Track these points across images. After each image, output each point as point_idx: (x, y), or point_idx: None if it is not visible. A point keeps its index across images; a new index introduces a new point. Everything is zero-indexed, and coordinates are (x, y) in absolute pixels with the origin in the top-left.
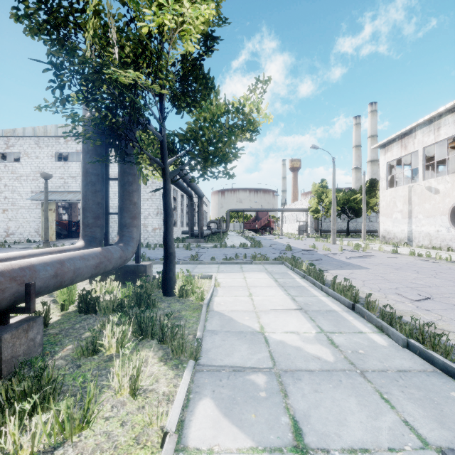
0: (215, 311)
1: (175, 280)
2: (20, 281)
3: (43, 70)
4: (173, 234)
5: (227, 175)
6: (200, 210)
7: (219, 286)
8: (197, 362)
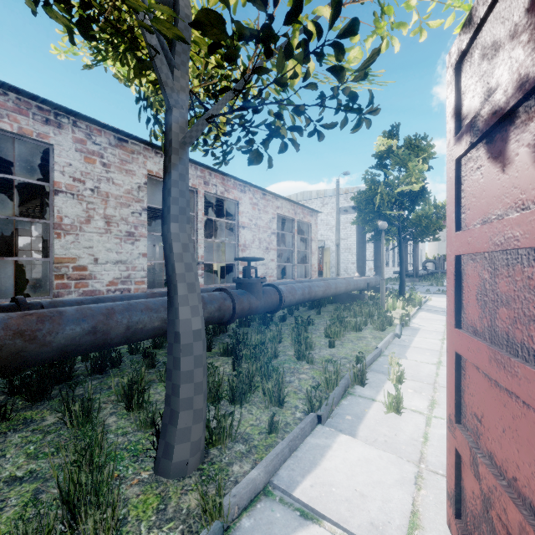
0: (427, 305)
1: (405, 293)
2: (366, 282)
3: (361, 216)
4: (385, 274)
5: (436, 240)
6: (415, 252)
7: (431, 300)
8: (420, 308)
